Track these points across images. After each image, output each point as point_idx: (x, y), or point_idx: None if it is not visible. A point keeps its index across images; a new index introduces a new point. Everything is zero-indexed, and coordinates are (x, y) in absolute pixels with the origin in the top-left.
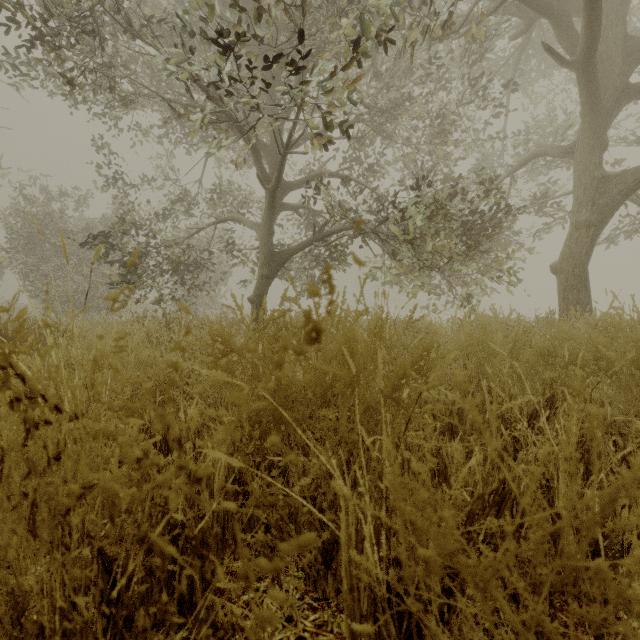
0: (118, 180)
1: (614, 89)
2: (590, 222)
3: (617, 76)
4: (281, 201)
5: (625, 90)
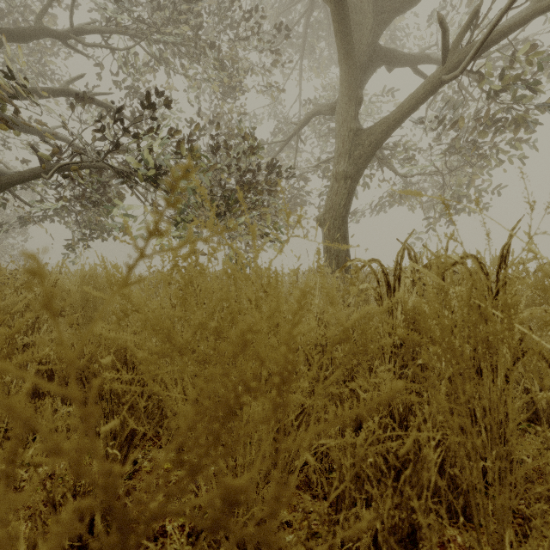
0: None
1: (367, 45)
2: (347, 173)
3: (369, 32)
4: None
5: (377, 50)
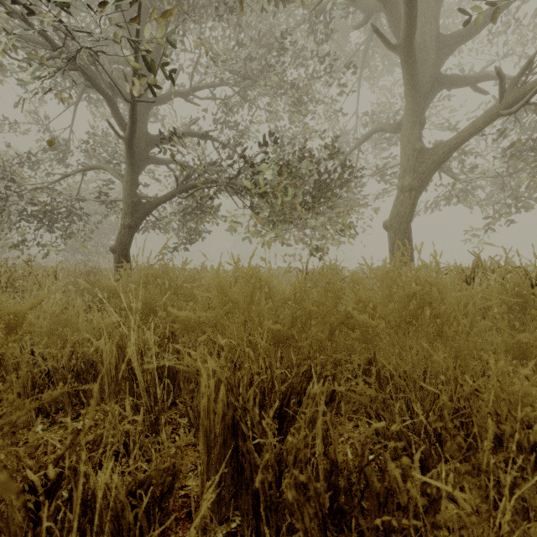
0: None
1: (430, 76)
2: (412, 186)
3: (432, 65)
4: (146, 154)
5: (438, 78)
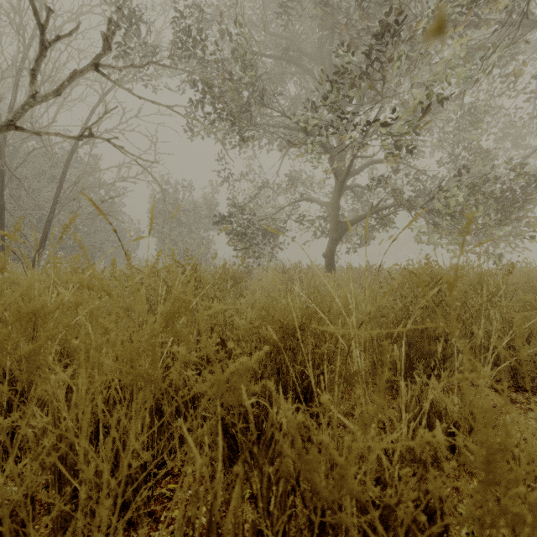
0: (228, 178)
1: None
2: None
3: None
4: (344, 185)
5: None
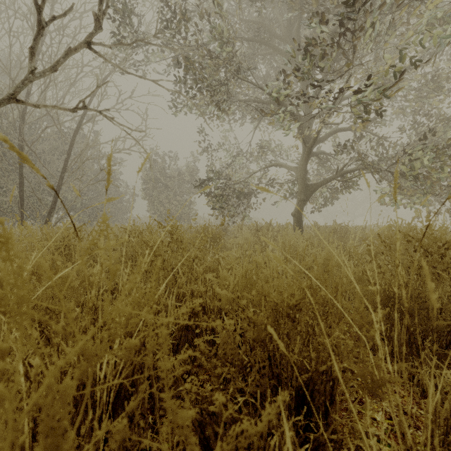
0: (207, 148)
1: None
2: None
3: None
4: (311, 152)
5: None
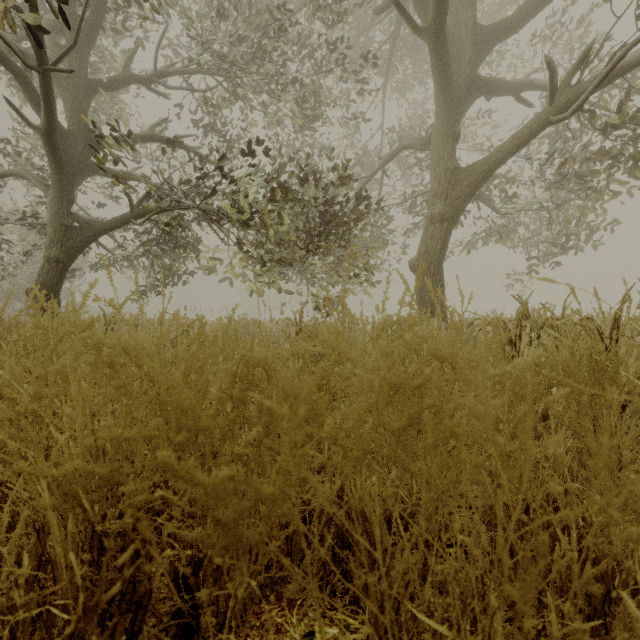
0: None
1: (465, 76)
2: (444, 216)
3: (468, 63)
4: (86, 158)
5: (475, 81)
